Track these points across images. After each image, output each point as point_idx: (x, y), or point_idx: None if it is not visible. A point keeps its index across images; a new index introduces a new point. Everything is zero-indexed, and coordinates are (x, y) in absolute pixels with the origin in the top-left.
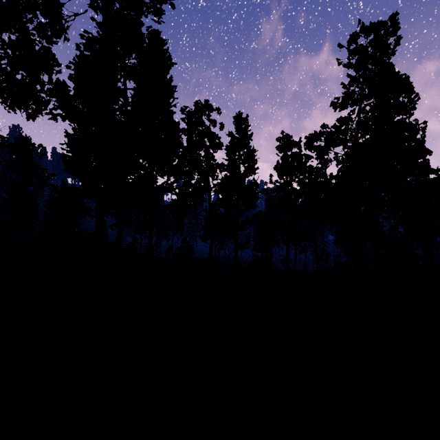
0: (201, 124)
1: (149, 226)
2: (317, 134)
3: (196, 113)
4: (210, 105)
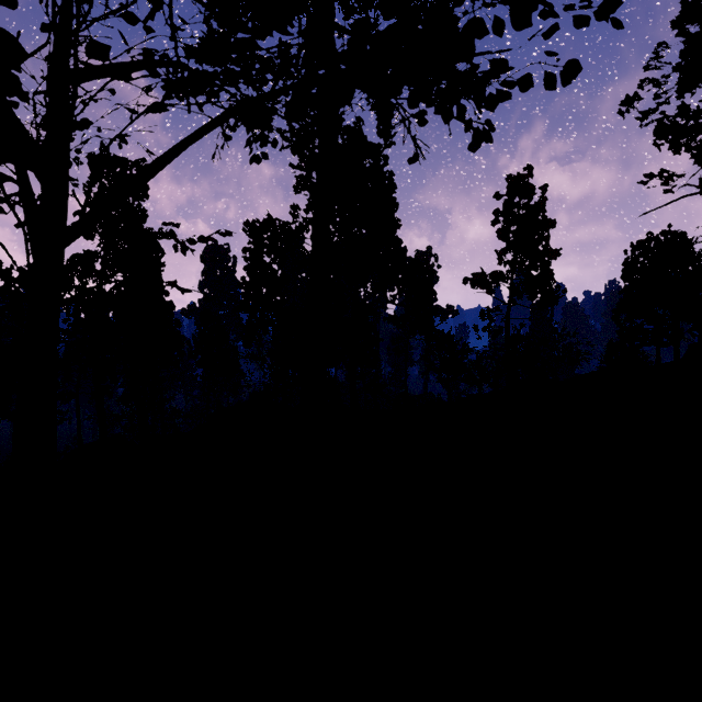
0: None
1: None
2: None
3: None
4: None
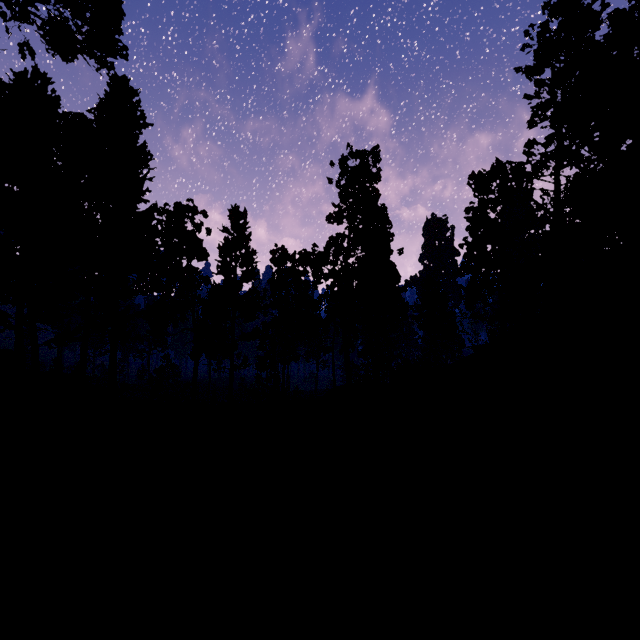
0: (182, 232)
1: (111, 342)
2: (305, 254)
3: (177, 216)
4: (194, 208)
